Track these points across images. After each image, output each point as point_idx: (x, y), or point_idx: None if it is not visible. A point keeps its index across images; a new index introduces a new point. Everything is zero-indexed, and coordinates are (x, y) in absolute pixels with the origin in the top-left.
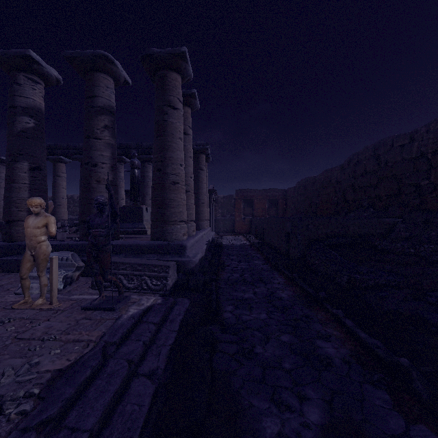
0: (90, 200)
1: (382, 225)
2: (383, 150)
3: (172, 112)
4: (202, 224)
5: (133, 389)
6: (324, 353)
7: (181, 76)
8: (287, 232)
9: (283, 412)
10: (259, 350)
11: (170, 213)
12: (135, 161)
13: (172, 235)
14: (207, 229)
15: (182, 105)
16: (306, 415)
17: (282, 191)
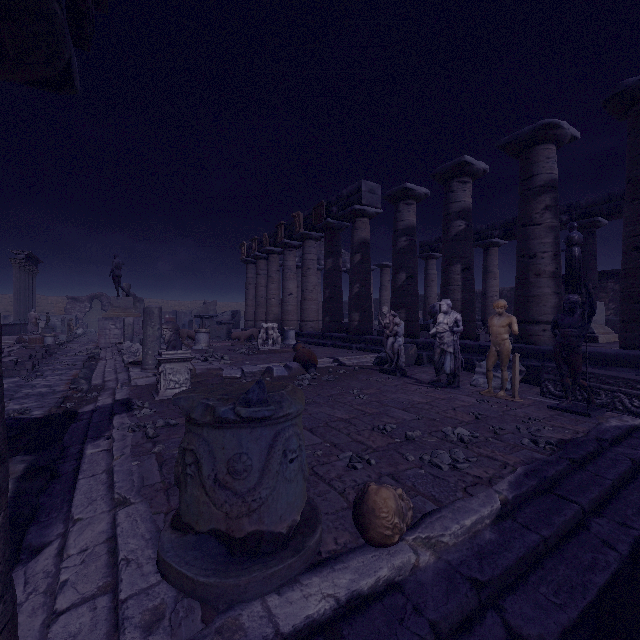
0: (527, 298)
1: None
2: None
3: None
4: None
5: None
6: None
7: None
8: None
9: None
10: None
11: None
12: (574, 236)
13: None
14: None
15: None
16: None
17: None
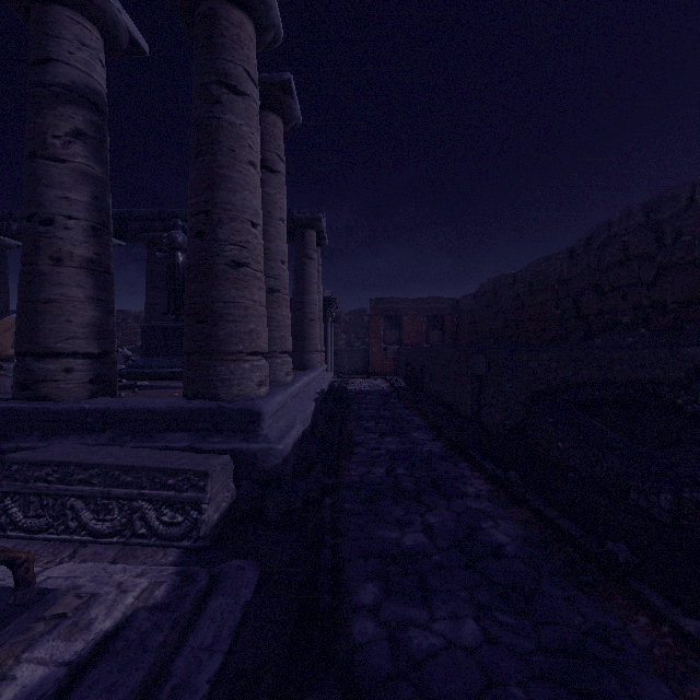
0: (35, 304)
1: (681, 361)
2: (670, 212)
3: (230, 99)
4: (310, 359)
5: None
6: None
7: (253, 25)
8: (475, 375)
9: None
10: None
11: (225, 333)
12: (178, 237)
13: (229, 386)
14: (320, 368)
15: (257, 90)
16: None
17: (451, 301)
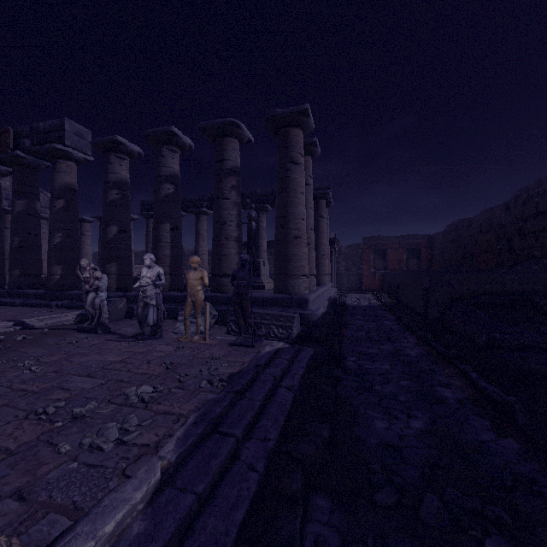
0: (220, 256)
1: None
2: None
3: (294, 168)
4: (322, 279)
5: (279, 392)
6: (441, 395)
7: (302, 130)
8: (425, 289)
9: (392, 420)
10: (377, 387)
11: (292, 267)
12: (252, 213)
13: (294, 289)
14: (328, 285)
15: (303, 158)
16: (411, 423)
17: (426, 237)
